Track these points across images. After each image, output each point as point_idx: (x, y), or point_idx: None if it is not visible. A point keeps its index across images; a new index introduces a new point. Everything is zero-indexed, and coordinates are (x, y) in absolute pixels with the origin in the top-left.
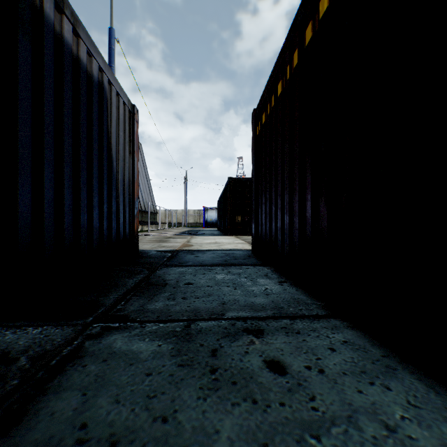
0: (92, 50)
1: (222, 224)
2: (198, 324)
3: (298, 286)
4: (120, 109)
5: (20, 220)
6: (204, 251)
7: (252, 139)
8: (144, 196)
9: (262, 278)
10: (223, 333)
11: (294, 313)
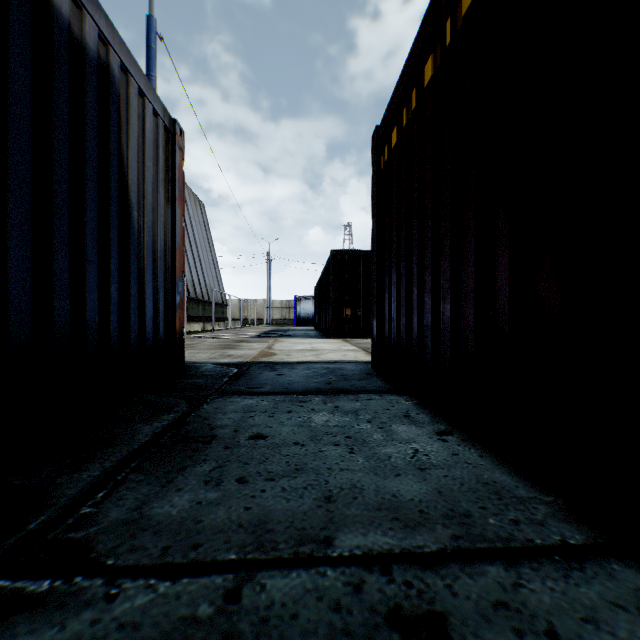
0: None
1: (322, 321)
2: (261, 584)
3: (479, 445)
4: (147, 121)
5: None
6: (294, 365)
7: (373, 178)
8: (208, 280)
9: (402, 422)
10: (330, 634)
11: (505, 538)
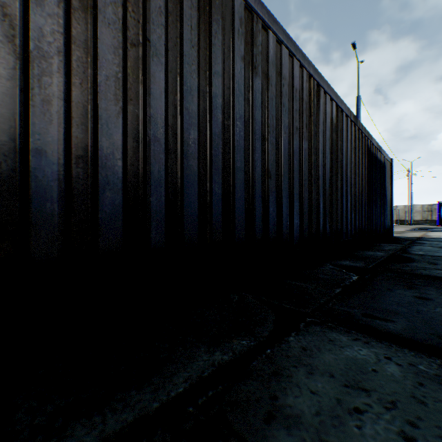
0: (382, 153)
1: None
2: None
3: None
4: (387, 166)
5: (375, 219)
6: None
7: None
8: None
9: None
10: None
11: None
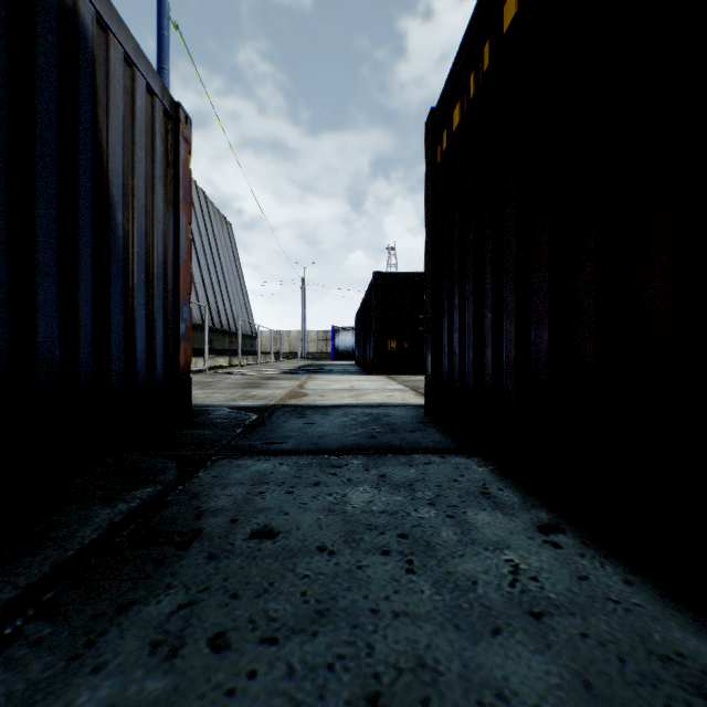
0: None
1: (363, 354)
2: None
3: (615, 555)
4: (138, 98)
5: None
6: (328, 409)
7: (427, 175)
8: (236, 309)
9: (480, 506)
10: None
11: None
